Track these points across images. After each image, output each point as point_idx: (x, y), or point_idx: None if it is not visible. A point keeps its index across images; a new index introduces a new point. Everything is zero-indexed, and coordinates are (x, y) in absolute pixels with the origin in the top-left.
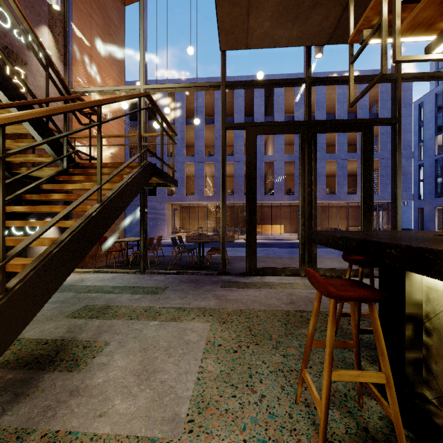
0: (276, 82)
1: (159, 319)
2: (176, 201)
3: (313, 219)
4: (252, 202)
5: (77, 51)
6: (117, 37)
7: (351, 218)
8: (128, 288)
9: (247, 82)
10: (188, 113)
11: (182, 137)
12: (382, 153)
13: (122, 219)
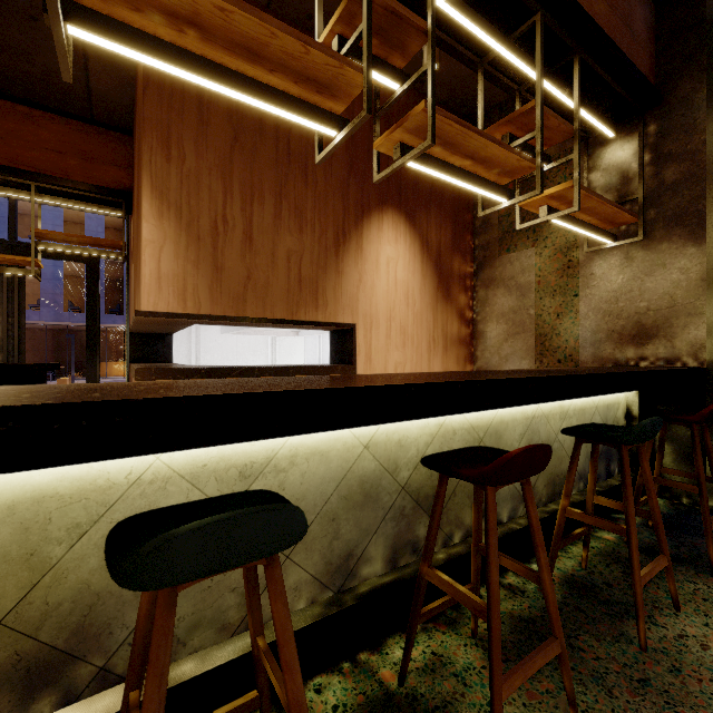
0: None
1: None
2: None
3: (16, 353)
4: None
5: None
6: None
7: None
8: None
9: None
10: None
11: None
12: None
13: None
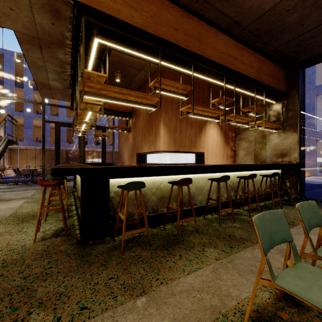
0: (69, 108)
1: (16, 191)
2: None
3: (83, 160)
4: (58, 153)
5: None
6: None
7: None
8: None
9: (55, 105)
10: (16, 74)
11: (11, 96)
12: None
13: None
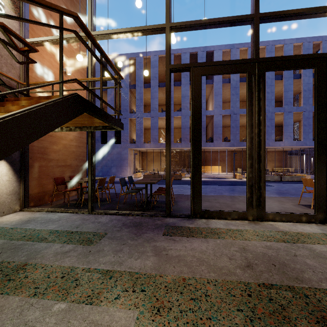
0: (222, 20)
1: (71, 297)
2: (136, 147)
3: (262, 160)
4: (197, 144)
5: (35, 7)
6: (78, 4)
7: (277, 160)
8: (65, 233)
9: (192, 22)
10: (146, 80)
11: (141, 97)
12: (305, 107)
13: (83, 161)
